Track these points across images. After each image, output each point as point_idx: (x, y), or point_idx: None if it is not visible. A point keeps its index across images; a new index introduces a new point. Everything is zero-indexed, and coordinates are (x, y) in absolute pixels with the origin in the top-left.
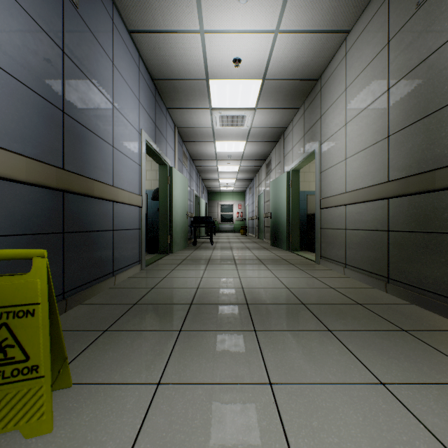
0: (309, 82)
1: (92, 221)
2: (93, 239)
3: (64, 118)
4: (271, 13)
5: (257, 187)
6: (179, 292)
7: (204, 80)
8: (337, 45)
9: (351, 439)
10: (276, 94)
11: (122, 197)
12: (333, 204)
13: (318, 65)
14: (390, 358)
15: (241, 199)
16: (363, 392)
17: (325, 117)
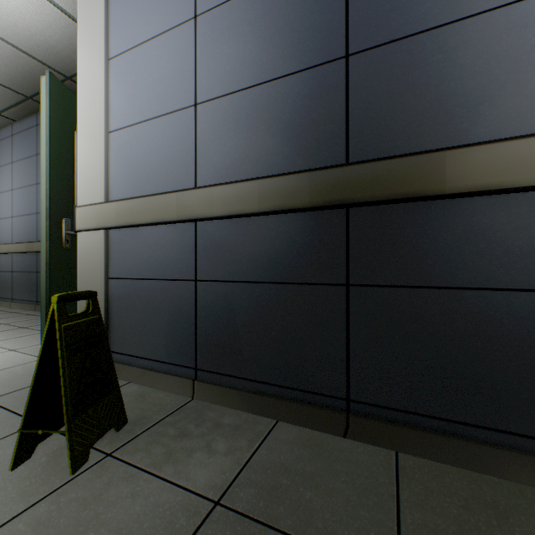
0: None
1: (461, 261)
2: (464, 309)
3: (350, 67)
4: None
5: None
6: None
7: None
8: None
9: None
10: None
11: None
12: None
13: None
14: None
15: None
16: None
17: None
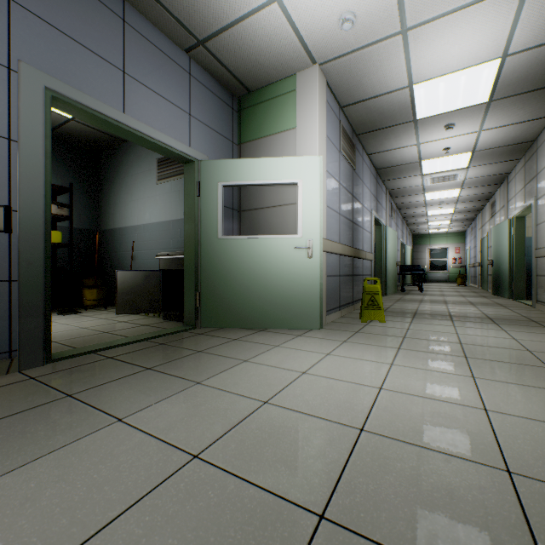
0: (523, 144)
1: (358, 270)
2: (358, 279)
3: (352, 225)
4: (472, 126)
5: (479, 229)
6: (405, 310)
7: (417, 162)
8: (544, 123)
9: (477, 332)
10: (488, 156)
11: (366, 256)
12: (542, 254)
13: (529, 134)
14: (519, 329)
15: (458, 242)
16: (492, 330)
17: (539, 177)
